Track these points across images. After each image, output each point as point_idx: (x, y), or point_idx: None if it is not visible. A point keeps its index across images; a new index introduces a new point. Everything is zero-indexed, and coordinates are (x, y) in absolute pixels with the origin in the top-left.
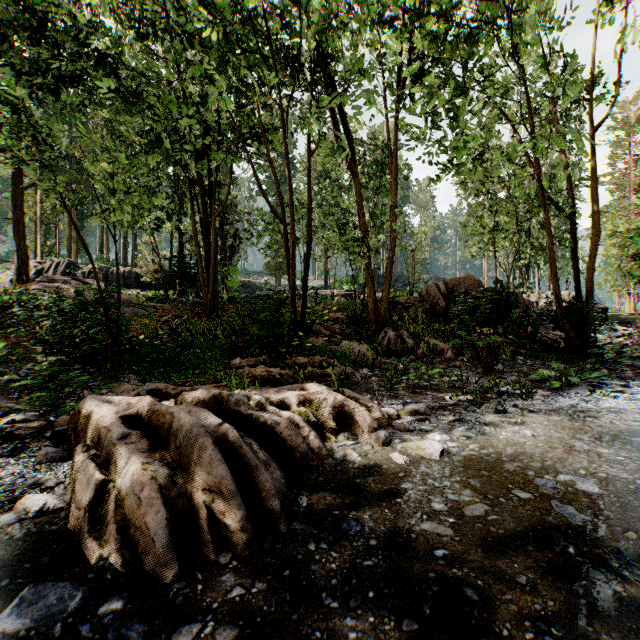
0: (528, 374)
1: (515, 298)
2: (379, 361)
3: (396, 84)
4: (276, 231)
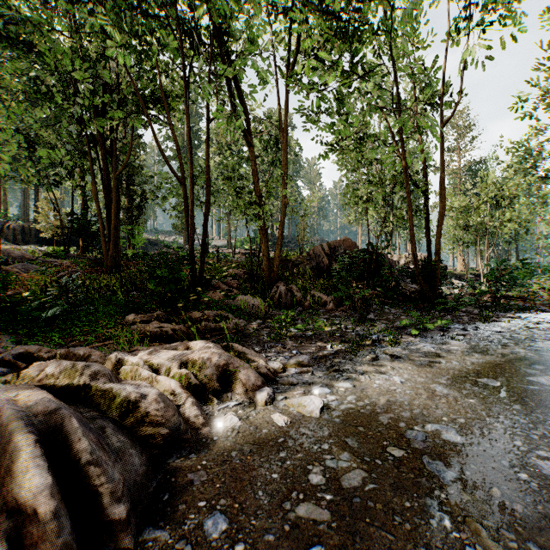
0: (394, 321)
1: (382, 258)
2: (271, 313)
3: (287, 68)
4: (181, 194)
